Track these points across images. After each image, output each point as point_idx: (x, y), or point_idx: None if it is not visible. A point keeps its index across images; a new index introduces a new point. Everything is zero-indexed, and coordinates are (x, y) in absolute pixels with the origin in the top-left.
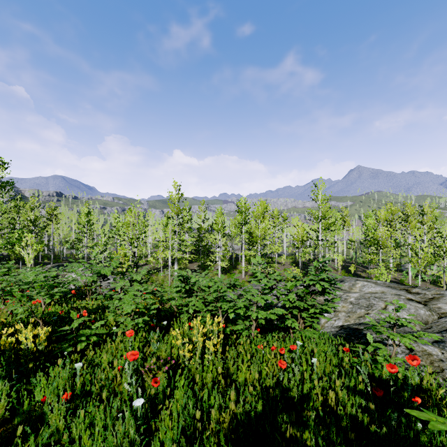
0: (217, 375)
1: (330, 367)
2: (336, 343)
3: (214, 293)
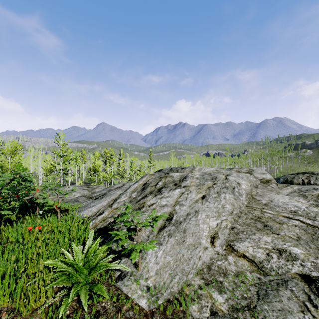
0: None
1: None
2: None
3: None
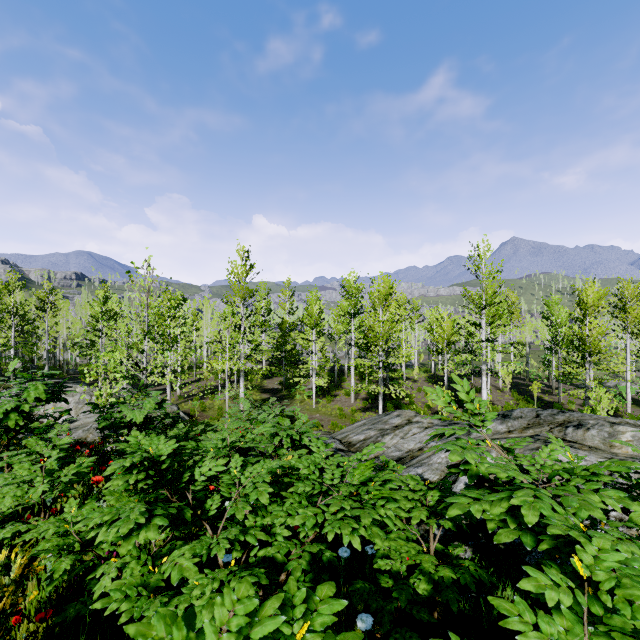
0: None
1: None
2: None
3: None
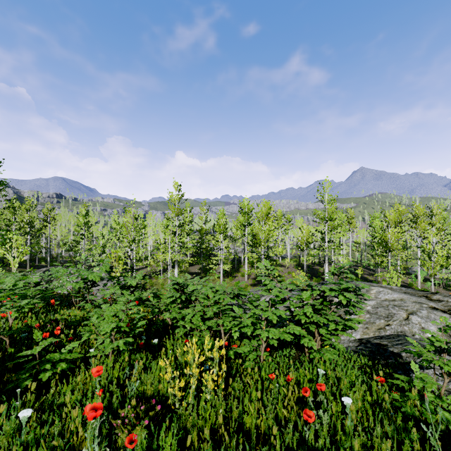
0: (218, 420)
1: (361, 402)
2: (360, 363)
3: (215, 306)
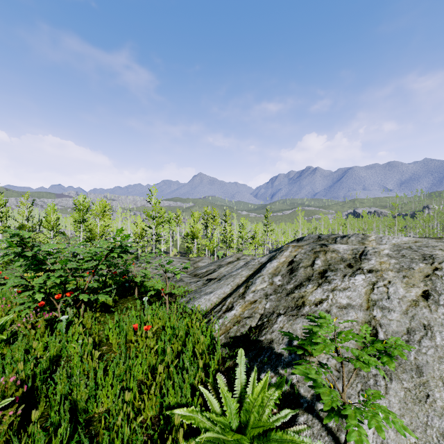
0: None
1: None
2: None
3: None
